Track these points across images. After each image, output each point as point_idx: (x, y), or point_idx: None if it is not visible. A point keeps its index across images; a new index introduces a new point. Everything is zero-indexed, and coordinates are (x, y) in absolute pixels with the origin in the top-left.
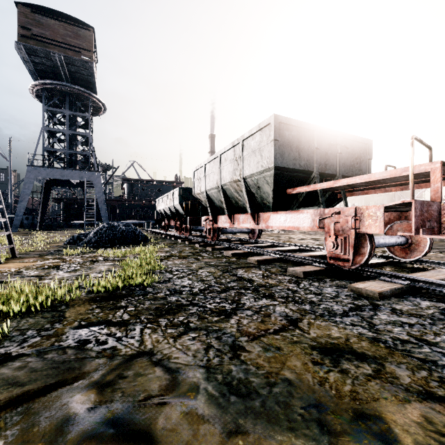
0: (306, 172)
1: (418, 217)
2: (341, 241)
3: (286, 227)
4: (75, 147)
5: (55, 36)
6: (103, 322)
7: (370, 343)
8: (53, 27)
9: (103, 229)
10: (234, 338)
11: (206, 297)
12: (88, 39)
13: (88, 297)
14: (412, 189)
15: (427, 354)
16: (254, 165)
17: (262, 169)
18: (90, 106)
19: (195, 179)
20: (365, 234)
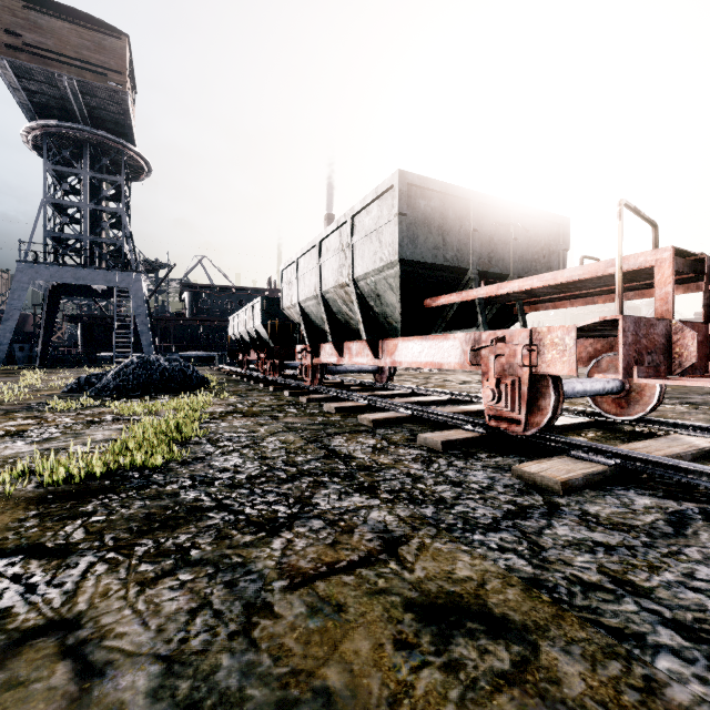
0: (457, 269)
1: (631, 346)
2: (505, 388)
3: (423, 364)
4: (99, 232)
5: (64, 48)
6: (25, 548)
7: (523, 591)
8: (60, 33)
9: (131, 367)
10: (263, 583)
11: (252, 493)
12: (119, 53)
13: (34, 493)
14: (620, 296)
15: (628, 619)
16: (370, 258)
17: (381, 264)
18: (123, 164)
19: (284, 284)
20: (547, 376)
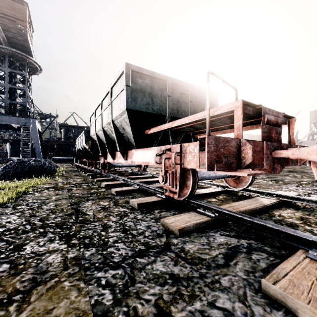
0: (160, 115)
1: (213, 152)
2: (169, 175)
3: (142, 162)
4: (15, 98)
5: None
6: None
7: None
8: None
9: (12, 164)
10: None
11: None
12: (22, 11)
13: None
14: (208, 124)
15: None
16: (117, 109)
17: (121, 112)
18: (26, 66)
19: (91, 123)
20: (189, 169)
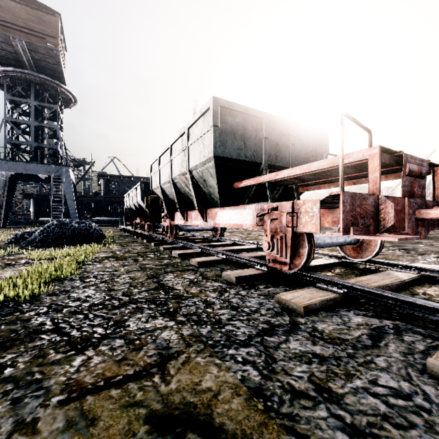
0: (254, 163)
1: (348, 212)
2: (277, 241)
3: (231, 225)
4: (42, 140)
5: (16, 20)
6: None
7: (246, 400)
8: (14, 10)
9: (51, 227)
10: (44, 398)
11: (85, 317)
12: (54, 25)
13: None
14: (342, 178)
15: (317, 425)
16: (198, 156)
17: (204, 159)
18: (58, 96)
19: (152, 173)
20: (303, 233)
